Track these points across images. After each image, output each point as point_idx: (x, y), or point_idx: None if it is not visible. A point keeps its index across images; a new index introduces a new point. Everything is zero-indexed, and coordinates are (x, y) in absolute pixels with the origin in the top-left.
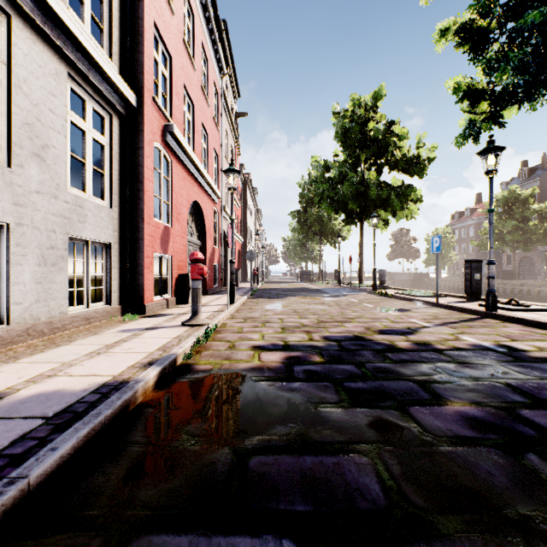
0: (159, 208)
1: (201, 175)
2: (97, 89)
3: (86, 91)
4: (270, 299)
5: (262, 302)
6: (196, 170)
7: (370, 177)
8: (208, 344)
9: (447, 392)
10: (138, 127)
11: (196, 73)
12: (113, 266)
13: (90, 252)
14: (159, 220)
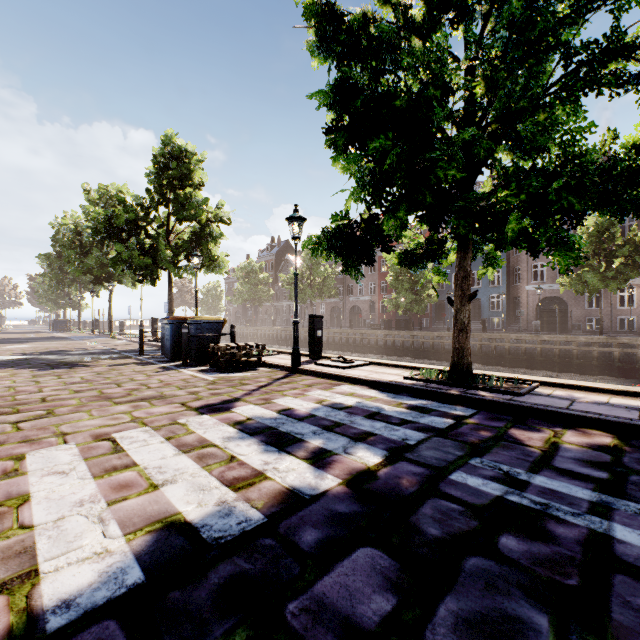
0: None
1: None
2: None
3: None
4: (13, 344)
5: (6, 345)
6: None
7: (112, 254)
8: None
9: (71, 353)
10: None
11: None
12: None
13: None
14: None
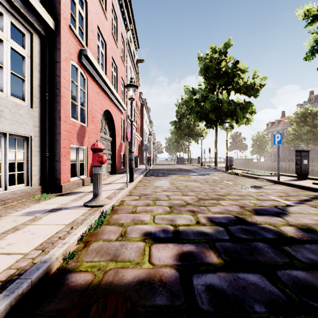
0: (76, 111)
1: (111, 92)
2: (14, 6)
3: (3, 4)
4: (158, 177)
5: (153, 179)
6: (107, 88)
7: (223, 97)
8: (101, 230)
9: None
10: (56, 46)
11: (107, 22)
12: (33, 154)
13: (7, 143)
14: (76, 120)
